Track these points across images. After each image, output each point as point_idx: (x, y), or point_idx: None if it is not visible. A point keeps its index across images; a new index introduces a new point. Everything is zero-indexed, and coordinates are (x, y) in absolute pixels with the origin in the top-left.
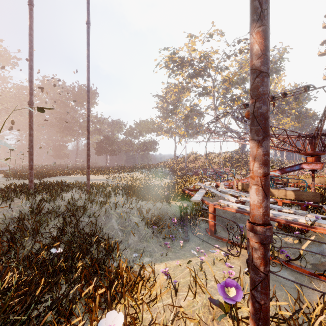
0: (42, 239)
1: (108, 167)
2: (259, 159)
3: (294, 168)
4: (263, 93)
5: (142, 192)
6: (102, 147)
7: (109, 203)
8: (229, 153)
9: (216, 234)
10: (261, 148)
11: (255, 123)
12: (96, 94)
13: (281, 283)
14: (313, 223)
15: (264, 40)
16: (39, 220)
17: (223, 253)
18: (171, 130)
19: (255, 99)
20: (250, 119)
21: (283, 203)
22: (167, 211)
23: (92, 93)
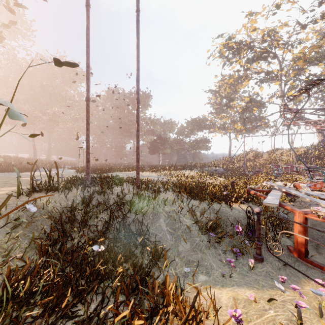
0: (90, 231)
1: (160, 165)
2: None
3: None
4: None
5: (194, 190)
6: (154, 147)
7: (157, 200)
8: (304, 149)
9: (309, 258)
10: None
11: None
12: (149, 97)
13: None
14: None
15: None
16: (89, 211)
17: None
18: (225, 126)
19: None
20: None
21: None
22: (227, 215)
23: (147, 96)
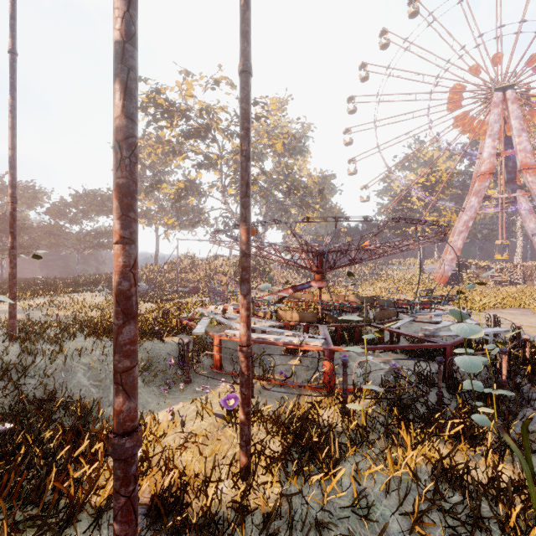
0: None
1: None
2: (245, 306)
3: (304, 286)
4: (246, 267)
5: None
6: None
7: (64, 352)
8: None
9: (223, 369)
10: (246, 300)
11: (243, 284)
12: None
13: (278, 399)
14: (302, 342)
15: (247, 234)
16: None
17: (229, 385)
18: (150, 214)
19: (243, 269)
20: (240, 281)
21: (293, 325)
22: (160, 351)
23: None
